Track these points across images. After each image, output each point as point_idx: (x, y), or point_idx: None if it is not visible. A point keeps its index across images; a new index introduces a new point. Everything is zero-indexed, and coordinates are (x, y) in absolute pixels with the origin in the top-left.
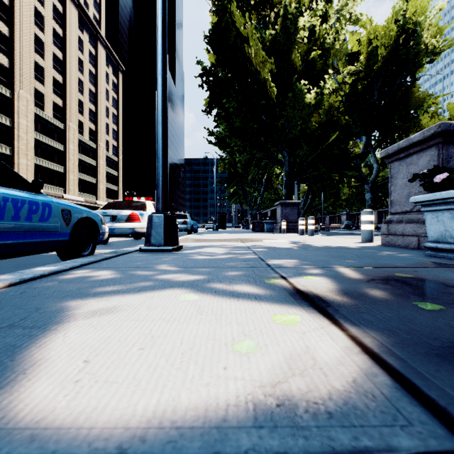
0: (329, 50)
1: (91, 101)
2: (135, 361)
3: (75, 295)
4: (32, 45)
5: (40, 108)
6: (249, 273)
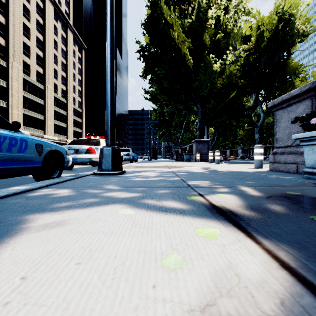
0: (229, 33)
1: (63, 70)
2: (69, 278)
3: (35, 210)
4: (21, 31)
5: (27, 75)
6: (174, 191)
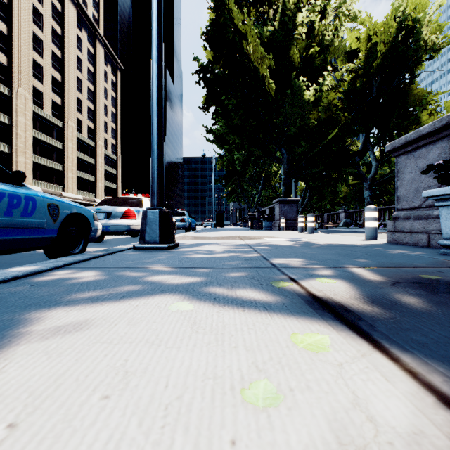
0: (328, 46)
1: (90, 100)
2: (89, 425)
3: (43, 303)
4: (30, 43)
5: (39, 106)
6: (253, 274)
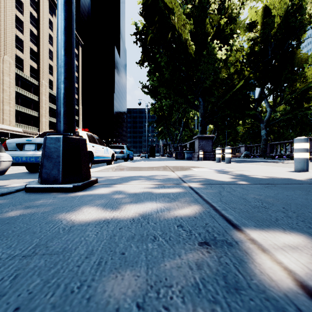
0: (234, 19)
1: None
2: None
3: None
4: (13, 23)
5: (20, 70)
6: None
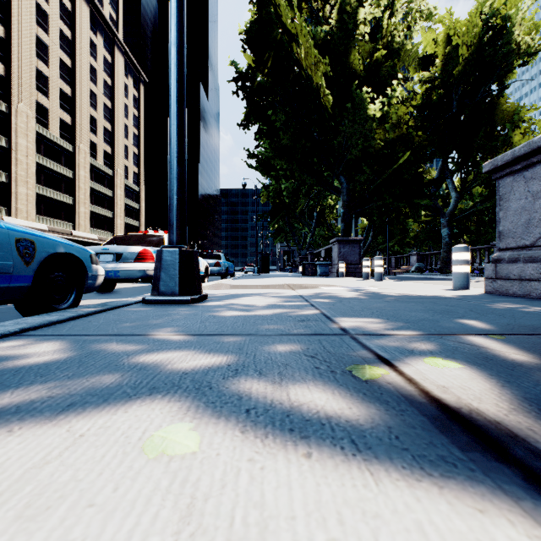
0: (397, 50)
1: (107, 118)
2: None
3: None
4: (33, 49)
5: (44, 126)
6: (314, 348)
